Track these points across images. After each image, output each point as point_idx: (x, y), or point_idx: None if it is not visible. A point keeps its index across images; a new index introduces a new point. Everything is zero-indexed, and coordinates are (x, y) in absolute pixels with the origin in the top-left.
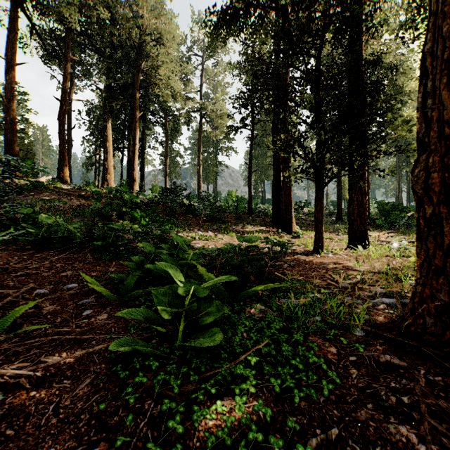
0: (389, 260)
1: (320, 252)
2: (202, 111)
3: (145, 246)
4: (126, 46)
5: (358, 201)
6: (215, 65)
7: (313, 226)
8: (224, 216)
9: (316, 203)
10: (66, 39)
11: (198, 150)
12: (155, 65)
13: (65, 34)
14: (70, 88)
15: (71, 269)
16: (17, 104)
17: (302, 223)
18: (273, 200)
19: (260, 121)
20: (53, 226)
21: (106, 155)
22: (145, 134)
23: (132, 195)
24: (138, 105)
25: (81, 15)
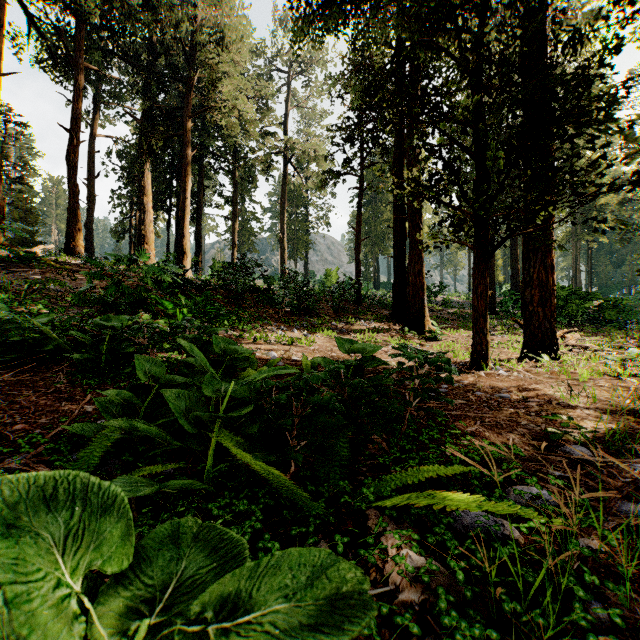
0: (635, 388)
1: (482, 366)
2: (286, 151)
3: (143, 365)
4: (171, 51)
5: (541, 280)
6: (306, 85)
7: (455, 322)
8: (319, 307)
9: (476, 282)
10: (79, 37)
11: (281, 210)
12: (215, 79)
13: (78, 30)
14: (92, 118)
15: (5, 409)
16: (3, 135)
17: (437, 318)
18: (394, 281)
19: (373, 164)
20: (6, 322)
21: (143, 215)
22: (203, 186)
23: (151, 265)
24: (189, 140)
25: (102, 0)
